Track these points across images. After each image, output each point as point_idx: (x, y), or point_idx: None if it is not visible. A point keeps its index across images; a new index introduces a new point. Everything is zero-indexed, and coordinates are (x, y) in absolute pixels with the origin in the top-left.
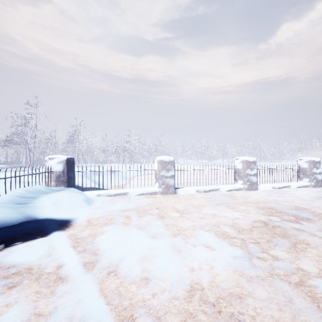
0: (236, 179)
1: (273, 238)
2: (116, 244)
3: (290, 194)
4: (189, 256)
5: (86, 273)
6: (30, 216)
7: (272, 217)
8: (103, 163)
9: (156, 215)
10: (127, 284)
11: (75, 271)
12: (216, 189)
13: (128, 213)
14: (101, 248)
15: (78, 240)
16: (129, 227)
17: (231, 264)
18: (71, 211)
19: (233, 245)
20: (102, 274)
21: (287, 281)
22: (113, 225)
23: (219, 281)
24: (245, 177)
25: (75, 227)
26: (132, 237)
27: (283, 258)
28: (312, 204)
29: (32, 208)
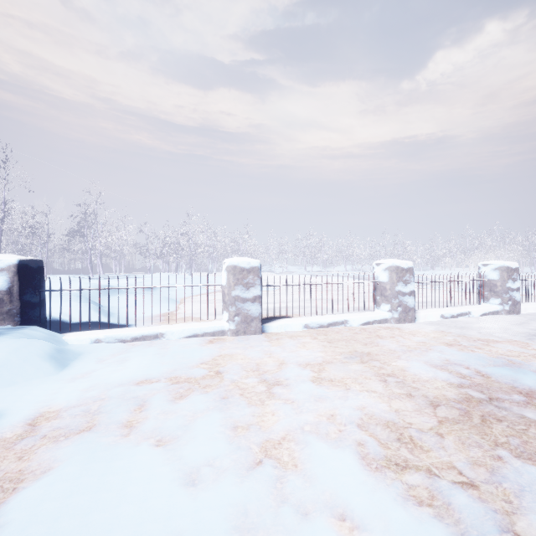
0: (378, 302)
1: (502, 464)
2: (59, 530)
3: (475, 330)
4: None
5: None
6: None
7: (469, 388)
8: (143, 271)
9: (213, 395)
10: None
11: None
12: (341, 322)
13: (146, 391)
14: None
15: None
16: (132, 443)
17: None
18: None
19: (411, 501)
20: None
21: None
22: (91, 435)
23: None
24: (395, 299)
25: None
26: (123, 487)
27: None
28: (527, 351)
29: None
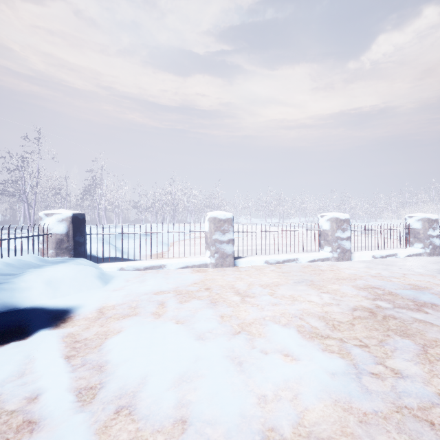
0: (322, 245)
1: (388, 338)
2: (138, 352)
3: (398, 267)
4: (258, 373)
5: (78, 412)
6: (6, 303)
7: (380, 301)
8: (135, 223)
9: (206, 300)
10: (147, 433)
11: (57, 409)
12: (293, 259)
13: (163, 297)
14: (111, 361)
15: (77, 345)
16: (162, 321)
17: (328, 388)
18: (74, 294)
19: (327, 351)
20: (106, 413)
21: (427, 421)
22: (137, 317)
23: (310, 423)
24: (335, 242)
25: (77, 321)
26: (164, 338)
27: (411, 374)
28: (433, 281)
29: (11, 291)
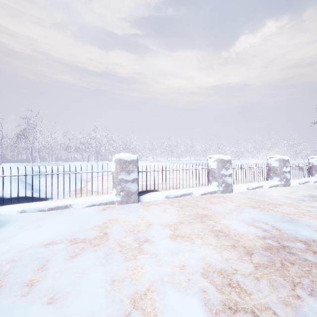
0: (210, 181)
1: (301, 302)
2: None
3: (267, 197)
4: None
5: None
6: None
7: (270, 239)
8: (67, 161)
9: (100, 253)
10: None
11: None
12: (188, 193)
13: (50, 252)
14: None
15: None
16: (28, 303)
17: None
18: None
19: None
20: None
21: None
22: None
23: None
24: (220, 178)
25: None
26: None
27: None
28: (298, 211)
29: None
